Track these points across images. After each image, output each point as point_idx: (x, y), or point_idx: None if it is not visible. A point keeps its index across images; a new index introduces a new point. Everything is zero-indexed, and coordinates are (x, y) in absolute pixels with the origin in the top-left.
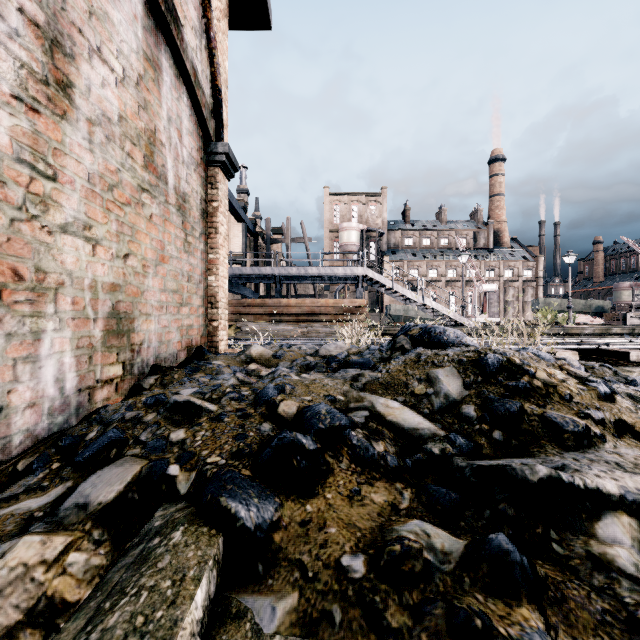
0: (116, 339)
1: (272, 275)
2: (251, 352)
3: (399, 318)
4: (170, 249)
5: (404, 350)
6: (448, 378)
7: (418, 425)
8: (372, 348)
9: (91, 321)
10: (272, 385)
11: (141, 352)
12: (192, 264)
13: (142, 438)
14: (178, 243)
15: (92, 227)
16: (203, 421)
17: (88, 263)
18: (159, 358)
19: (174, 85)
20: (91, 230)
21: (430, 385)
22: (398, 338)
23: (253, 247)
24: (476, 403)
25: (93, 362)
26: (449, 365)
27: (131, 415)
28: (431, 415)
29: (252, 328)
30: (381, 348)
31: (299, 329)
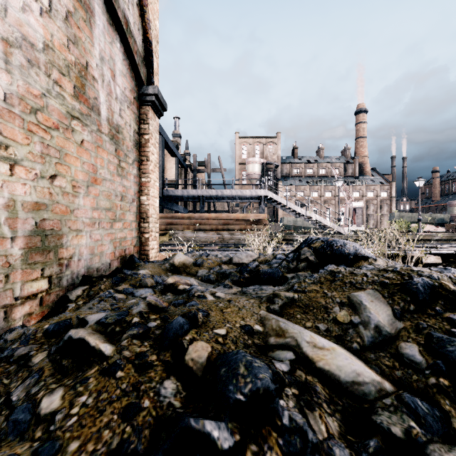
0: (40, 255)
1: (197, 196)
2: (174, 261)
3: (290, 227)
4: (103, 172)
5: (309, 261)
6: (374, 304)
7: (358, 377)
8: (278, 257)
9: (8, 240)
10: (181, 318)
11: (71, 265)
12: (125, 186)
13: (13, 397)
14: (111, 167)
15: (9, 147)
16: (91, 374)
17: (4, 182)
18: (91, 268)
19: (107, 30)
20: (8, 150)
21: (354, 312)
22: (302, 250)
23: (183, 175)
24: (418, 341)
25: (10, 280)
26: (370, 287)
27: (20, 353)
28: (363, 352)
29: (181, 235)
30: (287, 259)
31: (217, 236)
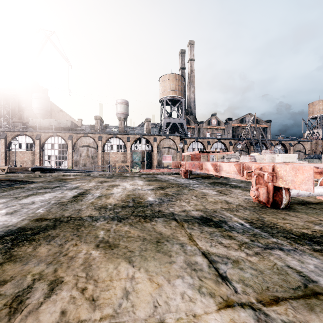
0: None
1: None
2: None
3: None
4: None
5: None
6: None
7: None
8: None
9: None
10: None
11: None
12: None
13: None
14: None
15: None
16: None
17: None
18: None
19: (300, 153)
20: None
21: None
22: None
23: None
24: None
25: None
26: None
27: None
28: None
29: None
30: None
31: None
